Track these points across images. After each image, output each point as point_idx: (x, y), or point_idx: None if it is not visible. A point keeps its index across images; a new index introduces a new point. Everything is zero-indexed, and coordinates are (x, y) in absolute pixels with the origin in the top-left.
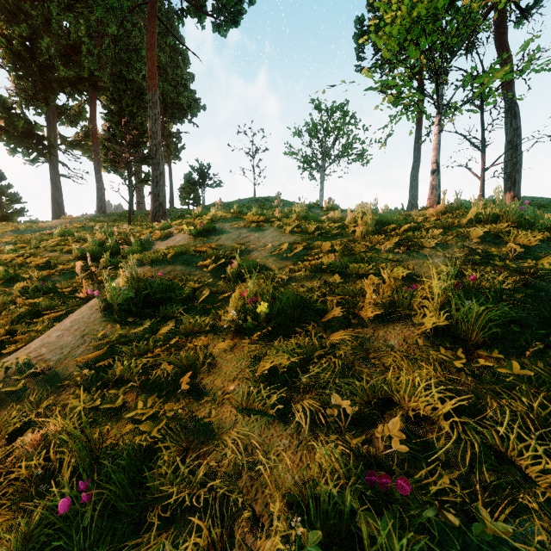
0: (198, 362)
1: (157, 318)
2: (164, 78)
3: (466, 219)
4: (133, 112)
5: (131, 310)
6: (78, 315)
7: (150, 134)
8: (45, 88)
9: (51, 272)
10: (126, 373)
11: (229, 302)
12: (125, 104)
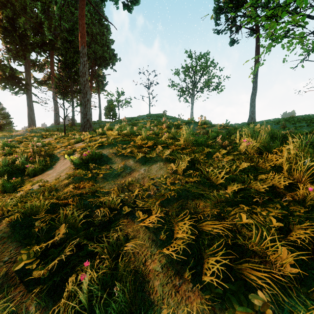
0: None
1: None
2: (95, 42)
3: None
4: (74, 61)
5: None
6: None
7: (80, 74)
8: (23, 49)
9: None
10: None
11: None
12: (69, 57)
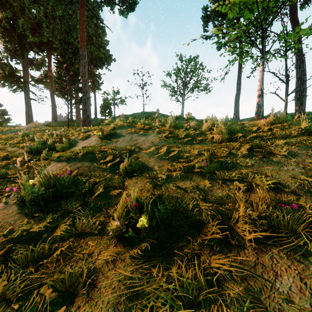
0: (78, 281)
1: (58, 215)
2: (91, 43)
3: (299, 130)
4: (72, 62)
5: (40, 204)
6: (2, 206)
7: (81, 74)
8: (21, 48)
9: (8, 162)
10: (7, 291)
11: (119, 197)
12: (67, 57)
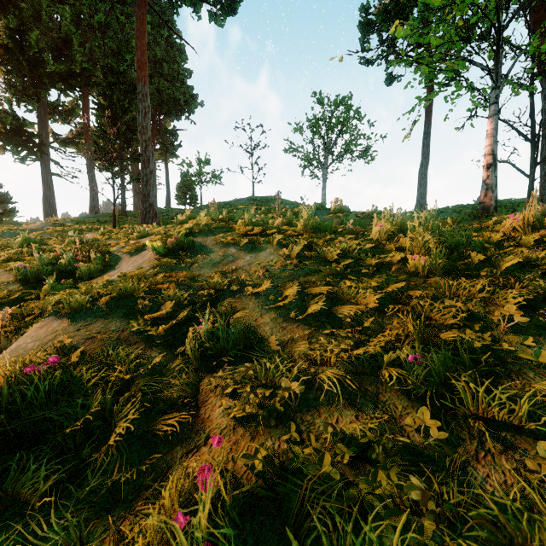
0: None
1: None
2: (160, 74)
3: None
4: (126, 107)
5: None
6: None
7: (139, 129)
8: (35, 83)
9: None
10: None
11: (174, 445)
12: (116, 99)
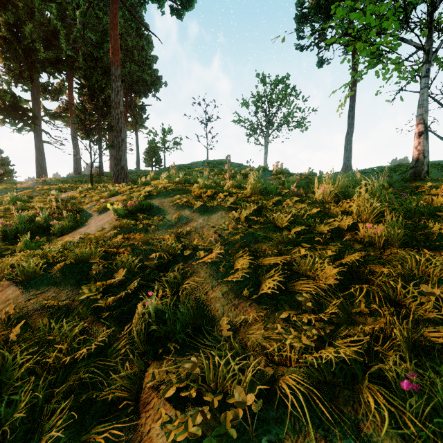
0: None
1: None
2: (131, 59)
3: None
4: (102, 86)
5: None
6: None
7: (112, 104)
8: (29, 68)
9: None
10: None
11: None
12: (95, 80)
